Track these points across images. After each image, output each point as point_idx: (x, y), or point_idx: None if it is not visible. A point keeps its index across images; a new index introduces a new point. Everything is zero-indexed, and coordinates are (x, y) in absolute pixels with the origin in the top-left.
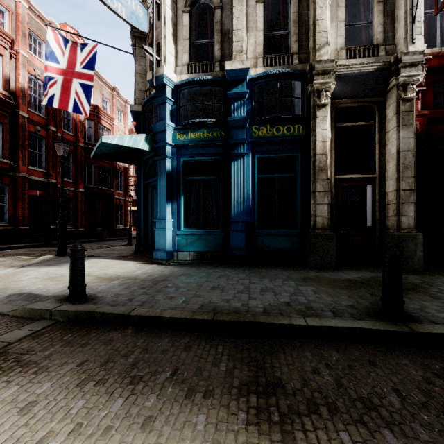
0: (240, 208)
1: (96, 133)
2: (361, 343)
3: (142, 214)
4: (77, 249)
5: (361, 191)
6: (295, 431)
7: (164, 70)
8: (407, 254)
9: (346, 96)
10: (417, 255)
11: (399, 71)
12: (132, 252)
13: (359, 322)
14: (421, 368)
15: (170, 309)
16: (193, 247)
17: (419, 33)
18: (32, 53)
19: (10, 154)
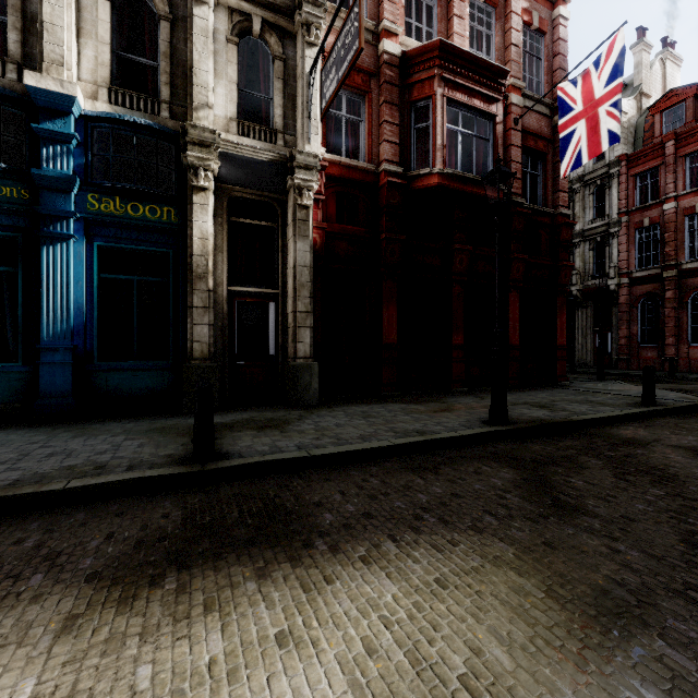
0: (61, 326)
1: None
2: (138, 495)
3: None
4: None
5: (262, 309)
6: None
7: None
8: (303, 387)
9: (240, 184)
10: (313, 387)
11: (295, 171)
12: None
13: (146, 472)
14: (175, 505)
15: None
16: None
17: (316, 134)
18: None
19: None
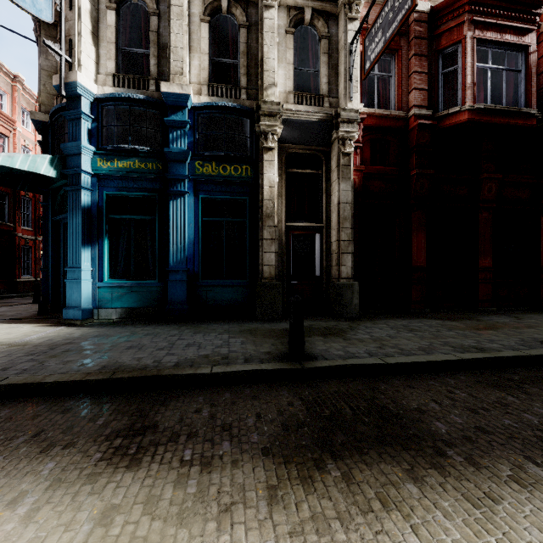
0: (180, 255)
1: None
2: (258, 383)
3: (51, 261)
4: None
5: (310, 239)
6: (144, 457)
7: (78, 77)
8: (346, 302)
9: (295, 142)
10: (354, 303)
11: (339, 126)
12: (35, 313)
13: (261, 365)
14: (293, 396)
15: (58, 374)
16: (120, 302)
17: (356, 92)
18: None
19: None
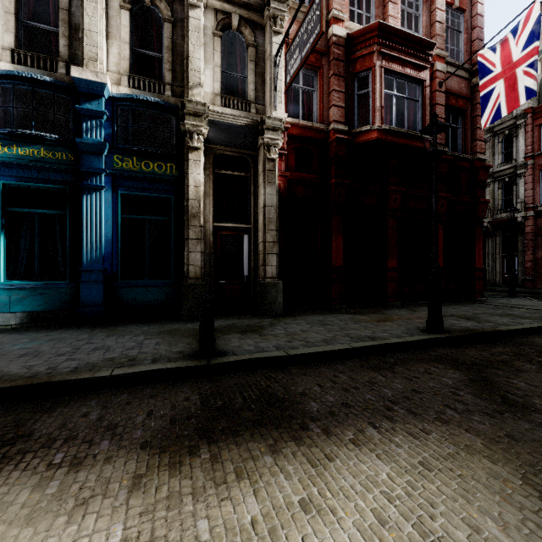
0: (95, 254)
1: None
2: (162, 382)
3: None
4: None
5: (239, 240)
6: (6, 467)
7: None
8: (271, 300)
9: (222, 144)
10: (279, 301)
11: (264, 132)
12: None
13: (167, 364)
14: (192, 391)
15: None
16: (21, 306)
17: (280, 102)
18: None
19: None
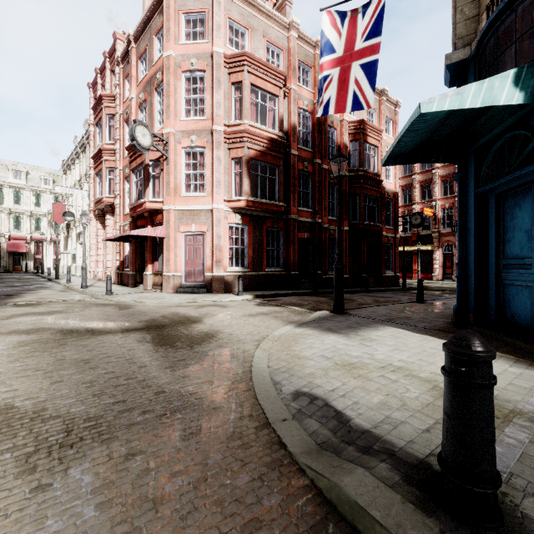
0: None
1: (362, 155)
2: None
3: (472, 252)
4: (477, 355)
5: None
6: None
7: None
8: None
9: None
10: None
11: None
12: (445, 321)
13: None
14: None
15: None
16: None
17: None
18: (300, 85)
19: (284, 197)
